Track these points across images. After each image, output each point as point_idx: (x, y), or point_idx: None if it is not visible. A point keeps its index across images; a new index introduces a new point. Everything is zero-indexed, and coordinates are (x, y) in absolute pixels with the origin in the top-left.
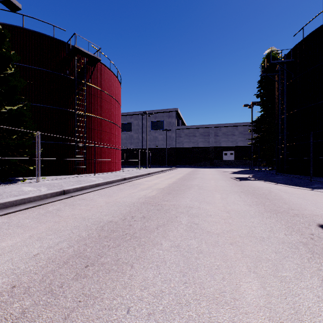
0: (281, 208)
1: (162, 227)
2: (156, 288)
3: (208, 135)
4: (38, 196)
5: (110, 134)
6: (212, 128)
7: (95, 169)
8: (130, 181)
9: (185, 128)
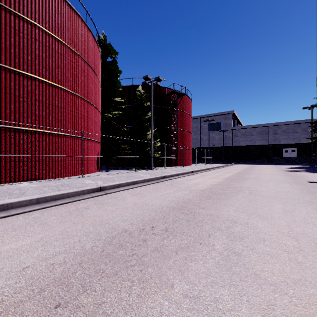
0: (300, 179)
1: (246, 179)
2: (250, 183)
3: (265, 133)
4: (188, 172)
5: (187, 140)
6: (270, 127)
7: (180, 164)
8: (212, 170)
9: (241, 128)
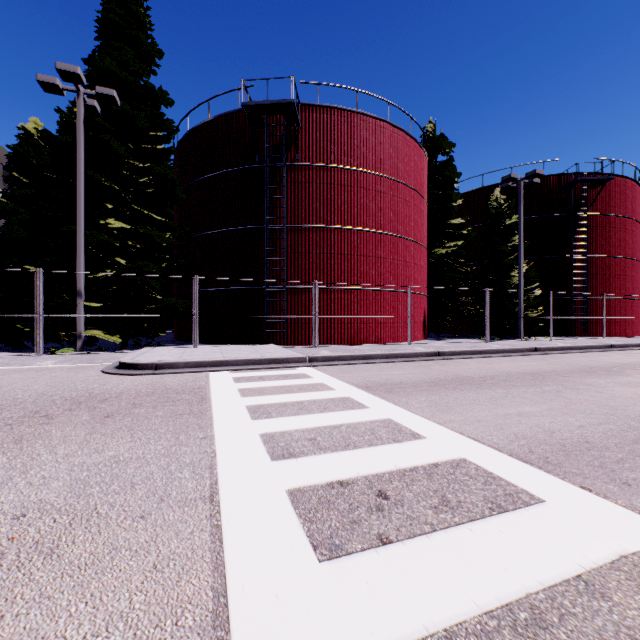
0: None
1: None
2: None
3: None
4: (597, 345)
5: (622, 277)
6: None
7: (598, 332)
8: None
9: None
